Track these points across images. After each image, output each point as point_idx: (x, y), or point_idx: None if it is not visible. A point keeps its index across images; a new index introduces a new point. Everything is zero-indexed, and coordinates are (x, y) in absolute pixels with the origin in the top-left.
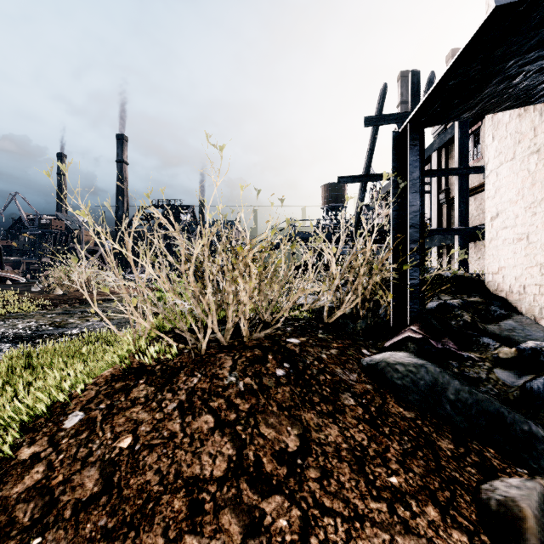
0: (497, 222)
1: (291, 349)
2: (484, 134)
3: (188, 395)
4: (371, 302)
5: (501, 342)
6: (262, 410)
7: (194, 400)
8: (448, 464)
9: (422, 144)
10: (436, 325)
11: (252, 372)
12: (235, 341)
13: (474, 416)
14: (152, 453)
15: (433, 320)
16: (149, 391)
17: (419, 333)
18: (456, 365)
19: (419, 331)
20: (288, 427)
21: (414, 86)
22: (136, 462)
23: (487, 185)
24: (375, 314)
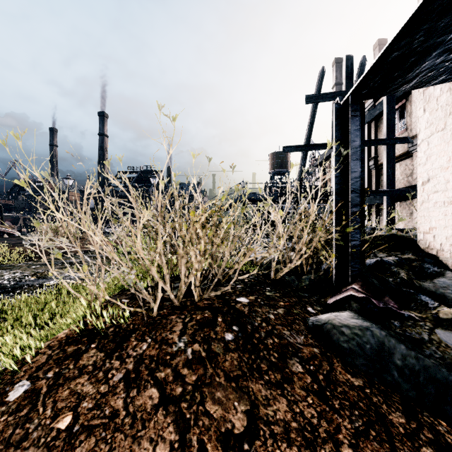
0: (428, 186)
1: (241, 310)
2: (408, 110)
3: (135, 364)
4: (313, 258)
5: (436, 299)
6: (209, 382)
7: (141, 370)
8: (402, 445)
9: (362, 115)
10: (376, 284)
11: (200, 337)
12: (187, 300)
13: (423, 384)
14: (90, 437)
15: (374, 278)
16: (98, 357)
17: (361, 292)
18: (398, 325)
19: (361, 289)
20: (235, 402)
21: (348, 68)
22: (71, 449)
23: (418, 153)
24: (317, 270)
